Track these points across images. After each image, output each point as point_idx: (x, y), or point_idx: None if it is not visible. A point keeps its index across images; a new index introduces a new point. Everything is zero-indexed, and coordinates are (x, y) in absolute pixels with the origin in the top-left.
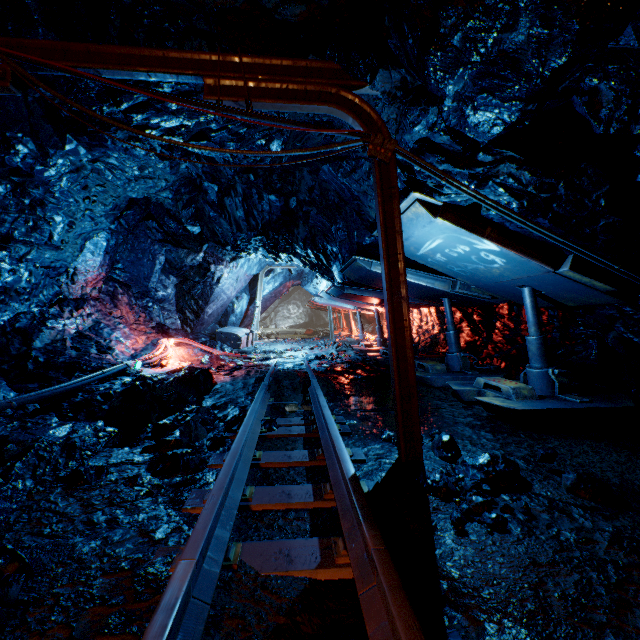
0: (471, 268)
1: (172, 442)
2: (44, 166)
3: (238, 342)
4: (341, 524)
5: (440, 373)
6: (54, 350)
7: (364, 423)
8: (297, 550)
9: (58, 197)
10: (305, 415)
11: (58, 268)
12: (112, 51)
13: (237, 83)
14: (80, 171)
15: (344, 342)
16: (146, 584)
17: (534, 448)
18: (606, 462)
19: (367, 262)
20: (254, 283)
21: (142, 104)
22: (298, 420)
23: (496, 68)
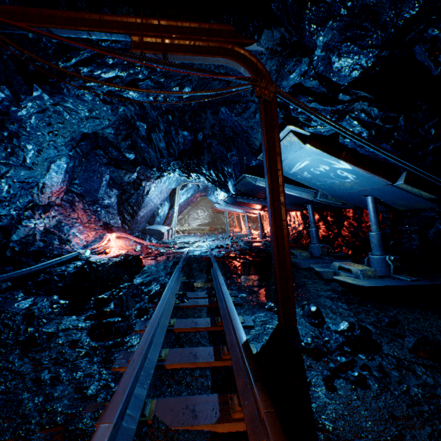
0: (329, 182)
1: (107, 312)
2: (17, 107)
3: (161, 236)
4: (236, 382)
5: (305, 258)
6: (27, 242)
7: (252, 296)
8: (200, 405)
9: (29, 131)
10: (208, 290)
11: (31, 183)
12: (60, 15)
13: (156, 40)
14: (45, 112)
15: (236, 236)
16: (74, 439)
17: (379, 316)
18: (434, 327)
19: (253, 178)
20: (173, 194)
21: (87, 59)
22: (203, 294)
23: (359, 20)
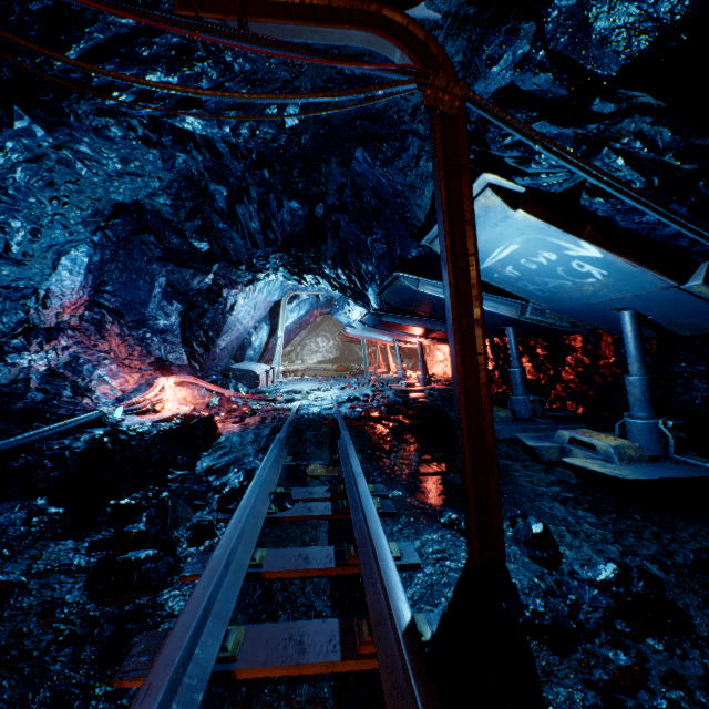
0: (553, 285)
1: (132, 536)
2: None
3: (256, 380)
4: None
5: (504, 421)
6: (12, 393)
7: (412, 495)
8: None
9: (13, 195)
10: (332, 483)
11: (22, 289)
12: None
13: None
14: (41, 161)
15: (381, 380)
16: None
17: (663, 540)
18: None
19: (413, 280)
20: (276, 311)
21: (100, 48)
22: (322, 491)
23: None
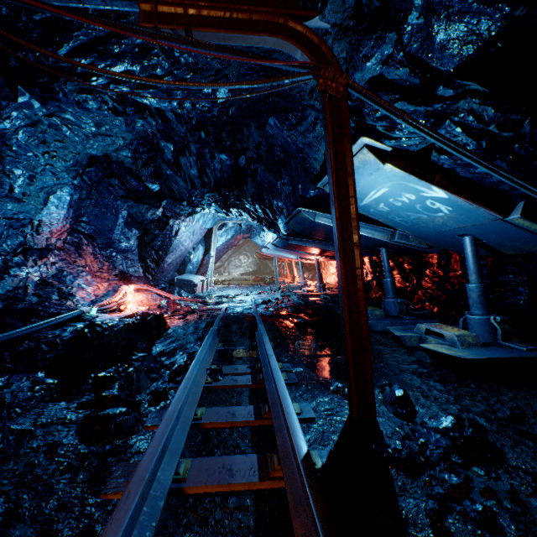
0: (413, 218)
1: (108, 398)
2: None
3: (194, 288)
4: (292, 525)
5: (379, 318)
6: (14, 297)
7: (310, 371)
8: None
9: (16, 150)
10: (252, 362)
11: (22, 220)
12: None
13: (176, 10)
14: (36, 125)
15: (288, 288)
16: None
17: (490, 402)
18: None
19: (311, 213)
20: (209, 236)
21: (84, 46)
22: (244, 368)
23: None
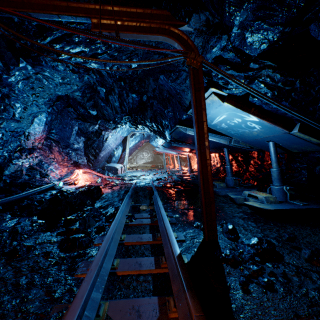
0: (241, 131)
1: (74, 229)
2: (8, 75)
3: (116, 171)
4: (172, 287)
5: (223, 188)
6: (16, 176)
7: (183, 216)
8: (144, 307)
9: (17, 93)
10: (150, 212)
11: (19, 132)
12: (37, 2)
13: (110, 22)
14: (29, 79)
15: (171, 171)
16: None
17: (280, 232)
18: None
19: (184, 129)
20: (125, 141)
21: (59, 38)
22: (146, 215)
23: (268, 2)
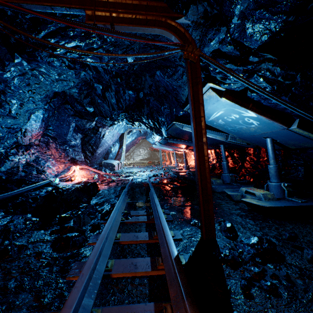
0: (238, 127)
1: (68, 228)
2: (3, 71)
3: (113, 167)
4: (169, 292)
5: (219, 184)
6: (12, 172)
7: (180, 214)
8: None
9: (13, 89)
10: (147, 209)
11: (15, 128)
12: None
13: (105, 14)
14: (25, 75)
15: (167, 167)
16: None
17: (279, 230)
18: None
19: (180, 125)
20: (122, 137)
21: (53, 32)
22: (143, 212)
23: None
